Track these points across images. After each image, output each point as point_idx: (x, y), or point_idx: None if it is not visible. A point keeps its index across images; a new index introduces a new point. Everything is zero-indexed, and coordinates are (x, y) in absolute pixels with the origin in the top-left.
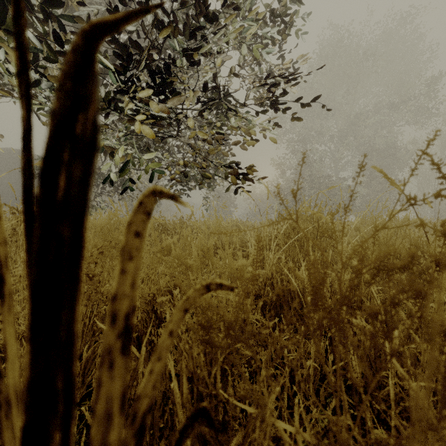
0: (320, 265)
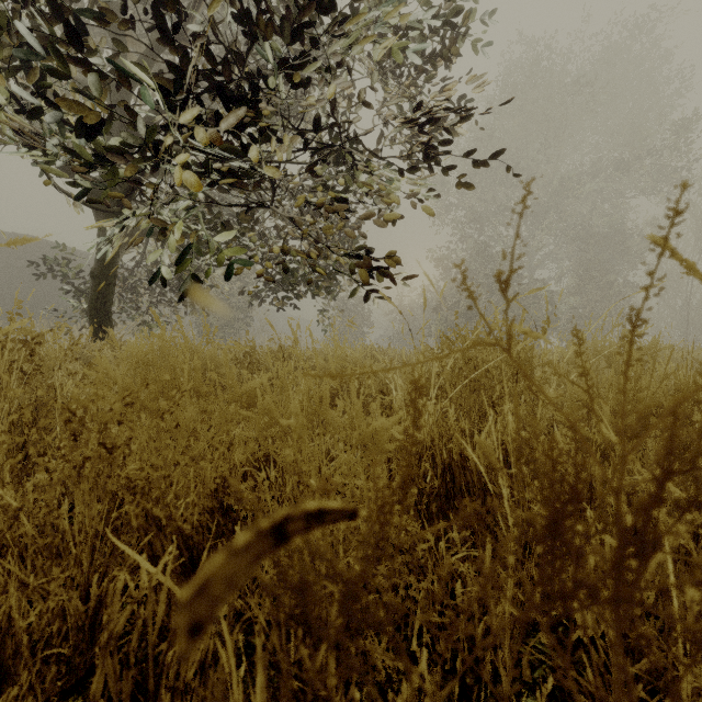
0: (567, 455)
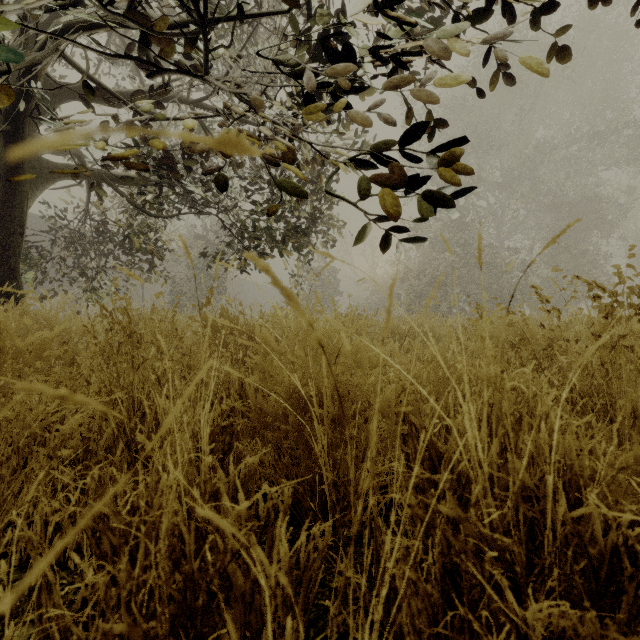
0: None
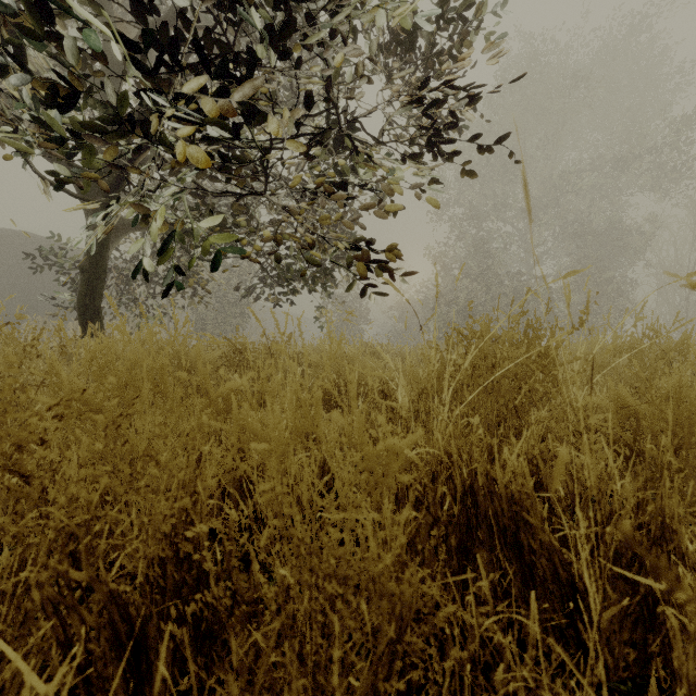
0: None
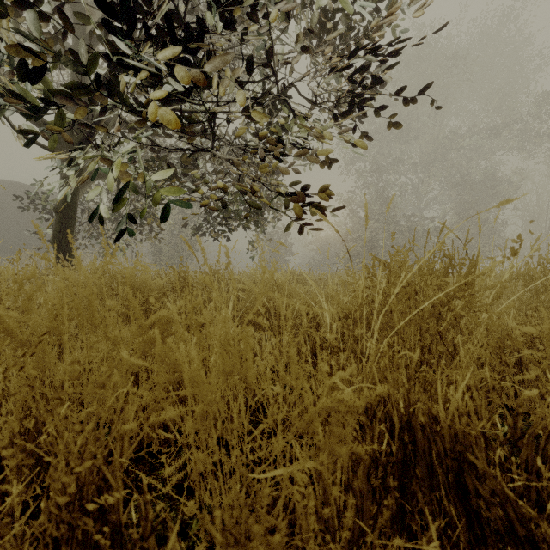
0: None
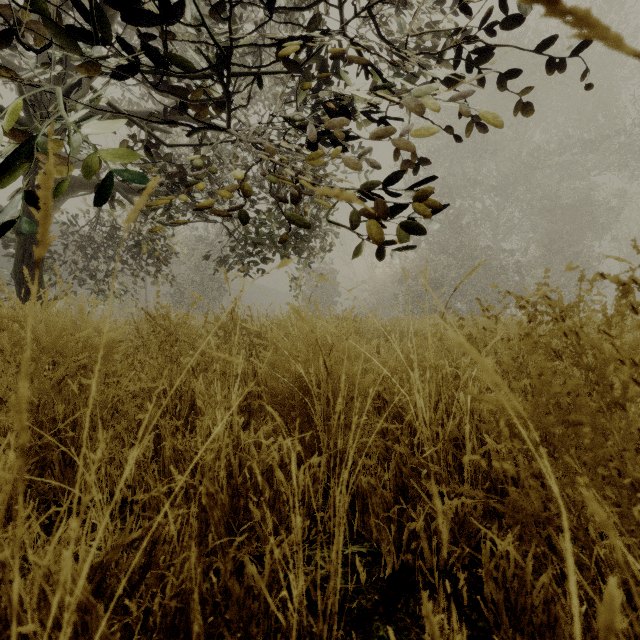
0: None
